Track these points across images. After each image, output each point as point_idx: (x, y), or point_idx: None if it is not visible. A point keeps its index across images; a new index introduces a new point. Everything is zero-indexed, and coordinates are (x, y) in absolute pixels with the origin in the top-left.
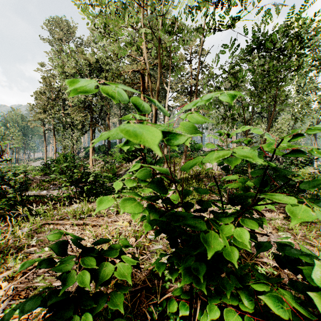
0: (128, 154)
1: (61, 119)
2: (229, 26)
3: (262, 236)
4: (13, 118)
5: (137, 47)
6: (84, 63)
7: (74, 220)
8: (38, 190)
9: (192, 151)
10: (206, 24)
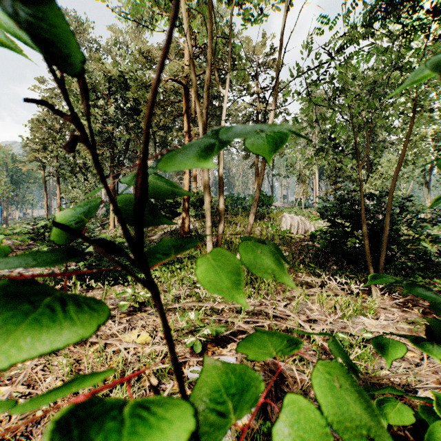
0: (164, 210)
1: (68, 158)
2: None
3: (417, 366)
4: None
5: None
6: (100, 77)
7: None
8: None
9: (259, 206)
10: None
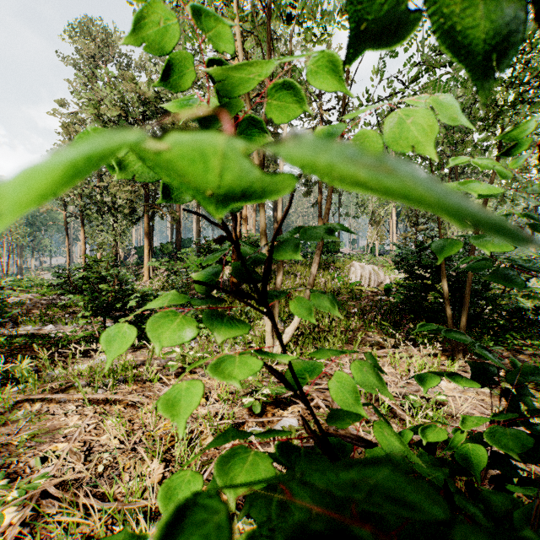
0: None
1: (94, 196)
2: None
3: None
4: None
5: None
6: (133, 99)
7: (90, 390)
8: (40, 323)
9: (323, 253)
10: None
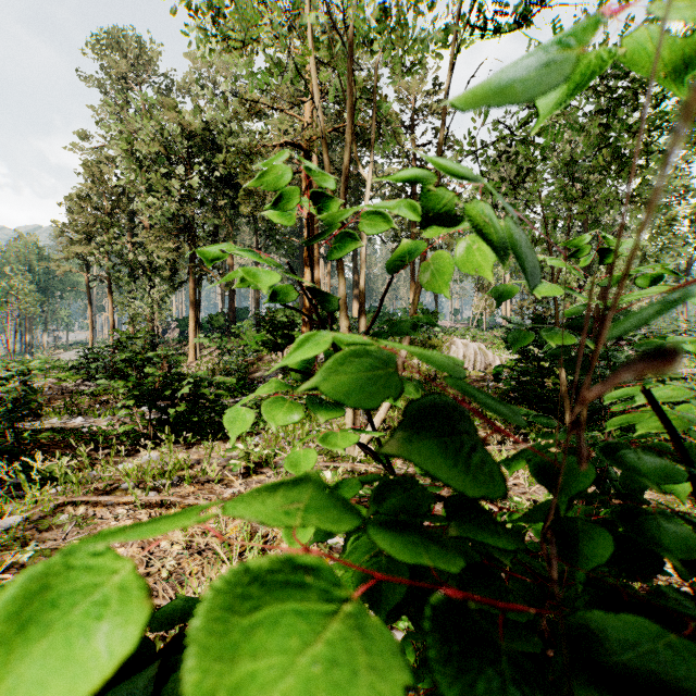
0: (274, 334)
1: (126, 255)
2: (517, 23)
3: None
4: (19, 255)
5: (295, 67)
6: (175, 132)
7: (140, 493)
8: (66, 415)
9: None
10: (462, 20)
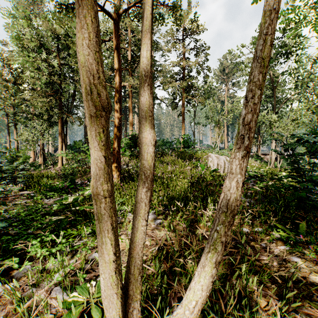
0: None
1: (21, 106)
2: None
3: None
4: None
5: None
6: (47, 33)
7: None
8: None
9: (185, 147)
10: None
